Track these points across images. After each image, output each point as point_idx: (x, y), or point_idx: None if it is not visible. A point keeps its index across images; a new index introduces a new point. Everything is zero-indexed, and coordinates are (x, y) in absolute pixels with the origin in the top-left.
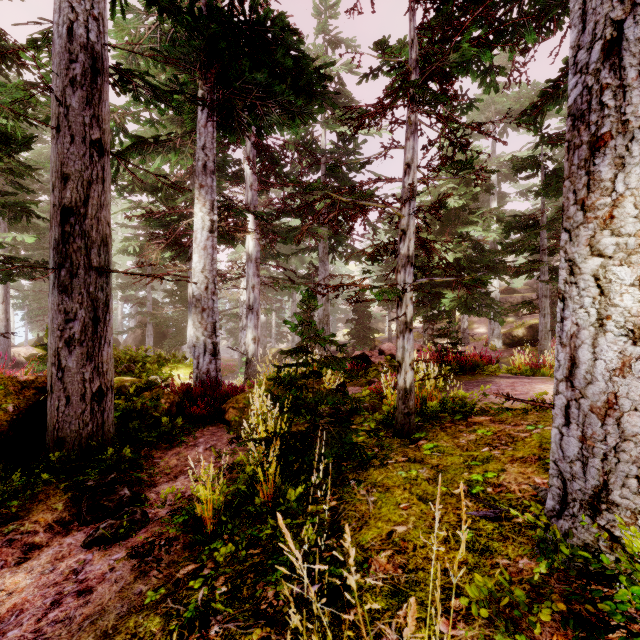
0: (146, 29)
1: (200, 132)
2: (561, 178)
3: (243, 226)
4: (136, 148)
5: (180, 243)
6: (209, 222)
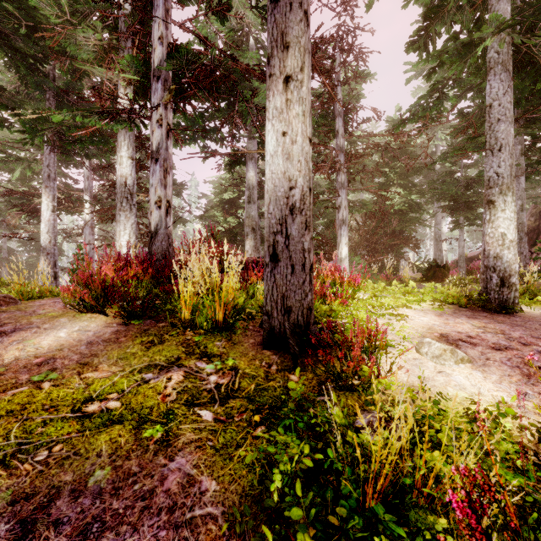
0: (8, 86)
1: (46, 157)
2: (261, 193)
3: (79, 205)
4: (2, 161)
5: (34, 209)
6: (52, 206)
